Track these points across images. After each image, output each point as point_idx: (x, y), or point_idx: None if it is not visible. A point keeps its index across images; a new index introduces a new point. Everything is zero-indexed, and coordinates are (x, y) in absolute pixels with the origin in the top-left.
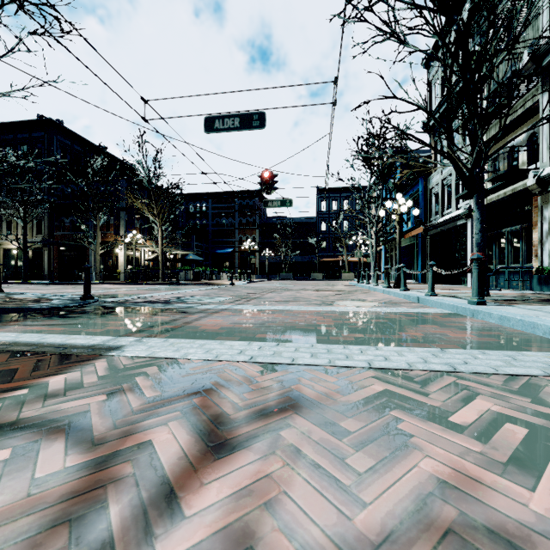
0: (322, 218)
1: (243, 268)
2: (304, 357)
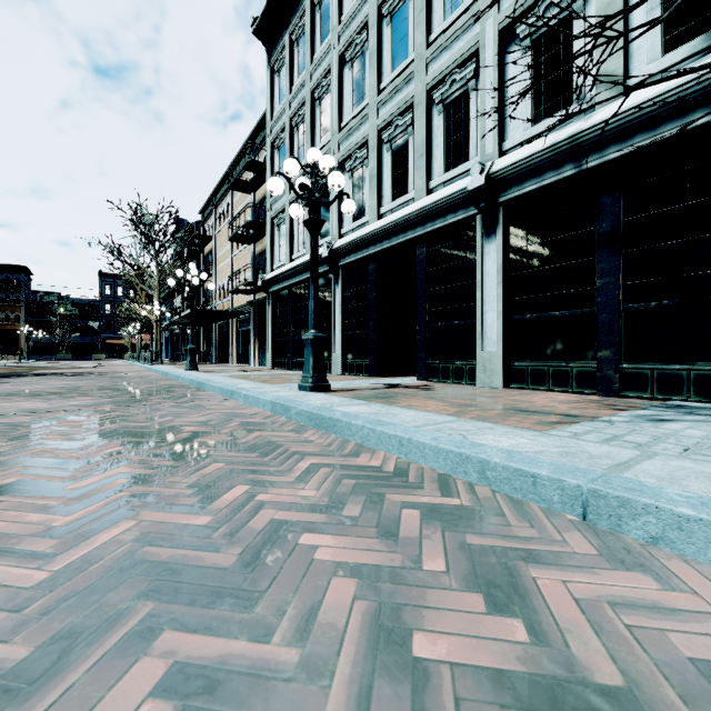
0: (107, 301)
1: (1, 348)
2: (89, 366)
